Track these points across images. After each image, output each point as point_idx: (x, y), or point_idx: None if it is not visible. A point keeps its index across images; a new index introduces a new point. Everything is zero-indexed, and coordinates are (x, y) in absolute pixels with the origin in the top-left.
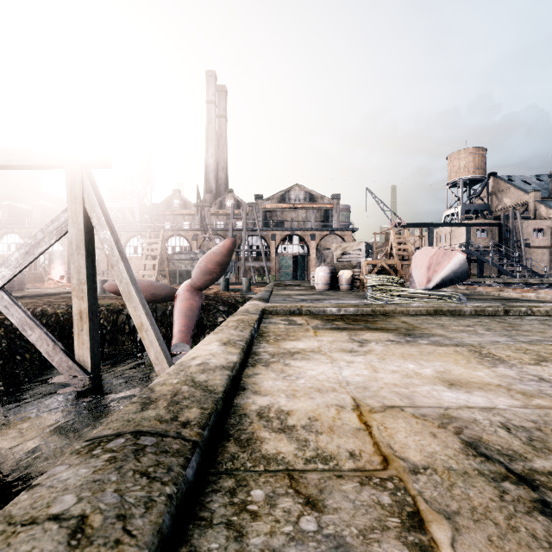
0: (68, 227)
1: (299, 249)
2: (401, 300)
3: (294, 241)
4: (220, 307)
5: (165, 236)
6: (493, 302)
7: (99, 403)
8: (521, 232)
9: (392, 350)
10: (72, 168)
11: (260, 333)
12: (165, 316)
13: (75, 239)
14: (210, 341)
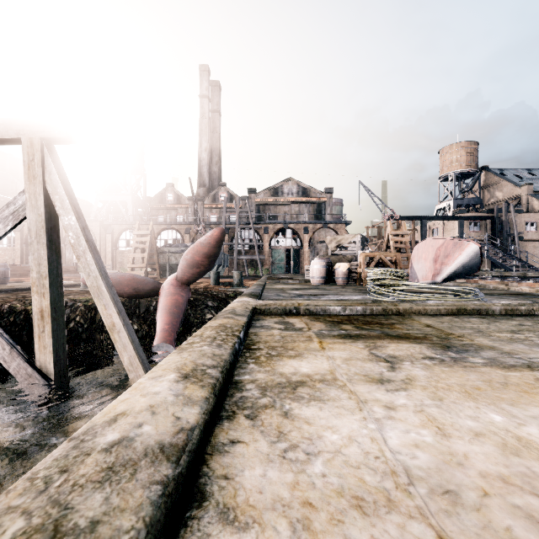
0: (26, 211)
1: (292, 242)
2: (411, 296)
3: (287, 235)
4: (209, 302)
5: (157, 229)
6: (510, 298)
7: (61, 417)
8: (515, 225)
9: (443, 378)
10: (30, 142)
11: (247, 344)
12: (148, 312)
13: (34, 225)
14: (164, 370)
